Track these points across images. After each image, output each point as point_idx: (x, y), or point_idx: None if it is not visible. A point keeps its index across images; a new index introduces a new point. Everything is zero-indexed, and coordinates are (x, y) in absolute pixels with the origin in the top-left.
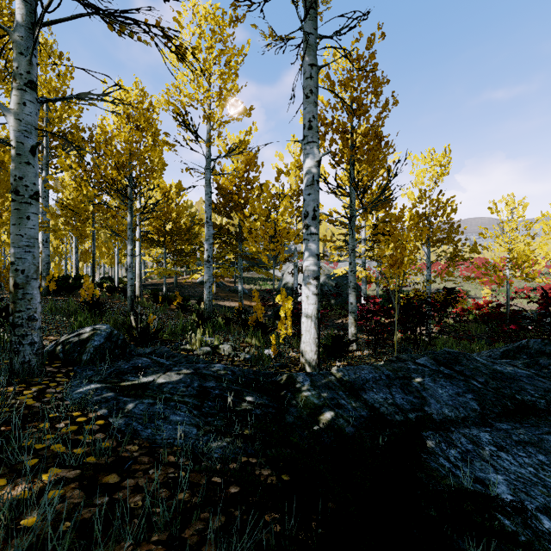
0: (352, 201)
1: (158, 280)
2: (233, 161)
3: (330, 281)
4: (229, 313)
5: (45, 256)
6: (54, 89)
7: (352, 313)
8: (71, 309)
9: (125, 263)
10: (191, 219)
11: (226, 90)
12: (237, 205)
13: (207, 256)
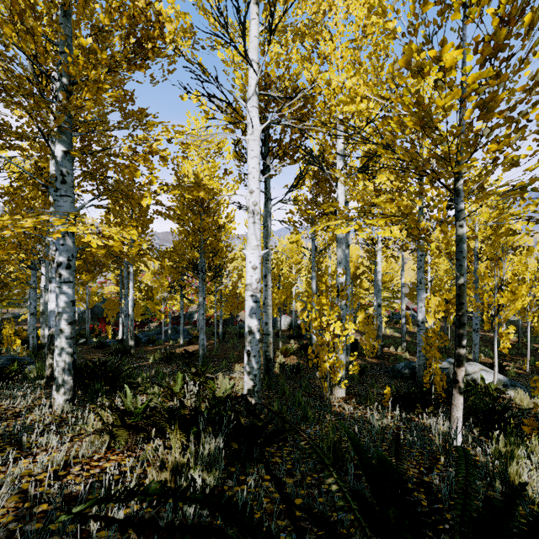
0: None
1: None
2: None
3: (99, 303)
4: None
5: None
6: None
7: None
8: None
9: None
10: None
11: None
12: None
13: None
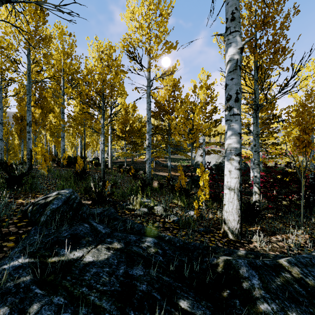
0: (256, 96)
1: (123, 159)
2: (165, 86)
3: None
4: (162, 180)
5: (62, 146)
6: (66, 53)
7: (256, 184)
8: (66, 176)
9: (107, 150)
10: (141, 125)
11: (160, 32)
12: (167, 112)
13: (147, 143)
